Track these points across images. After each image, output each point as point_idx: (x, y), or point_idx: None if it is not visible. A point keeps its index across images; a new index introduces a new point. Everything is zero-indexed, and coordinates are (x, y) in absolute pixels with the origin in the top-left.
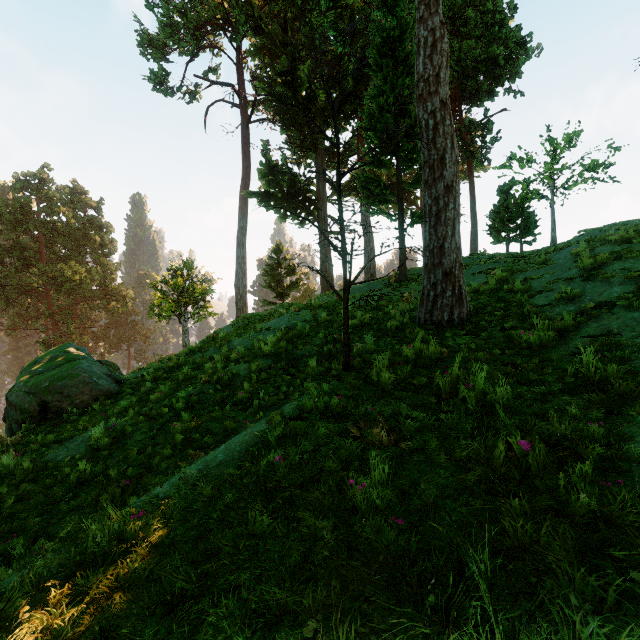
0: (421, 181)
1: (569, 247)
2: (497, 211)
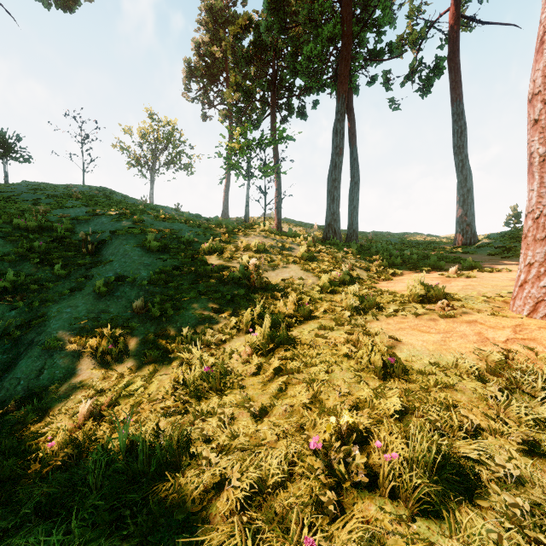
0: None
1: (22, 185)
2: None
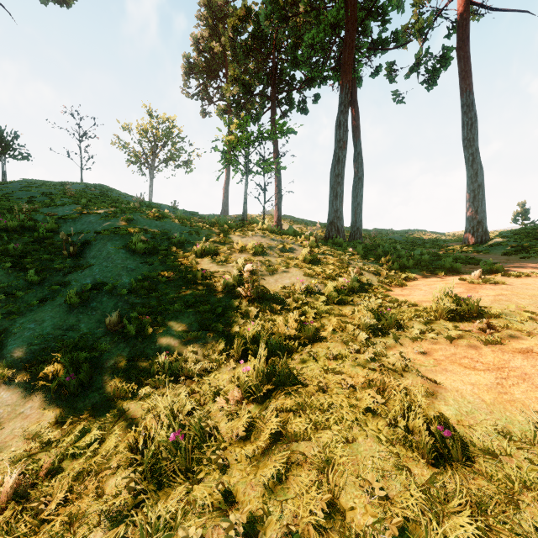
0: None
1: (18, 182)
2: None
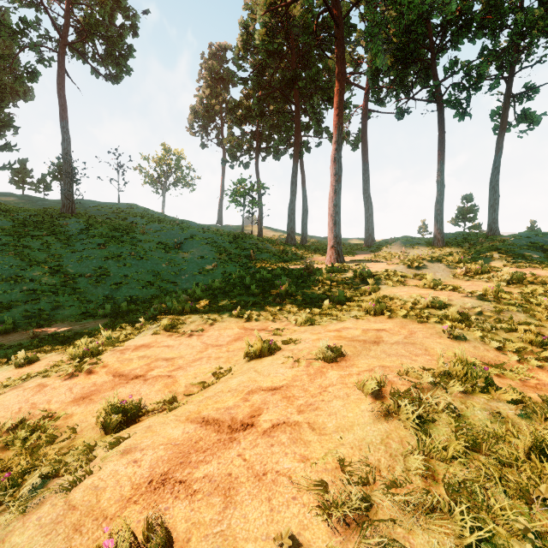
0: (2, 148)
1: (82, 202)
2: (19, 172)
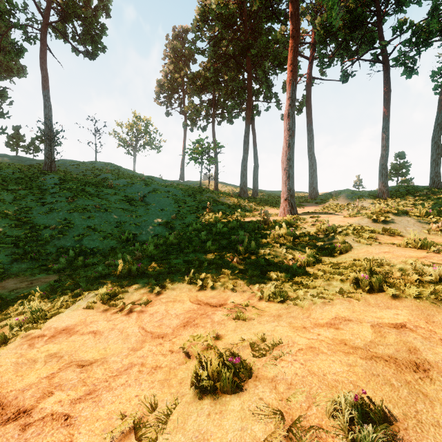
0: None
1: (64, 162)
2: (13, 137)
